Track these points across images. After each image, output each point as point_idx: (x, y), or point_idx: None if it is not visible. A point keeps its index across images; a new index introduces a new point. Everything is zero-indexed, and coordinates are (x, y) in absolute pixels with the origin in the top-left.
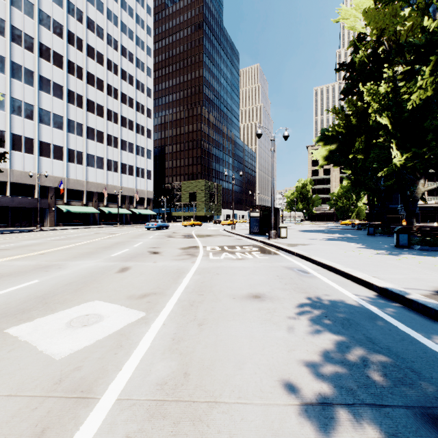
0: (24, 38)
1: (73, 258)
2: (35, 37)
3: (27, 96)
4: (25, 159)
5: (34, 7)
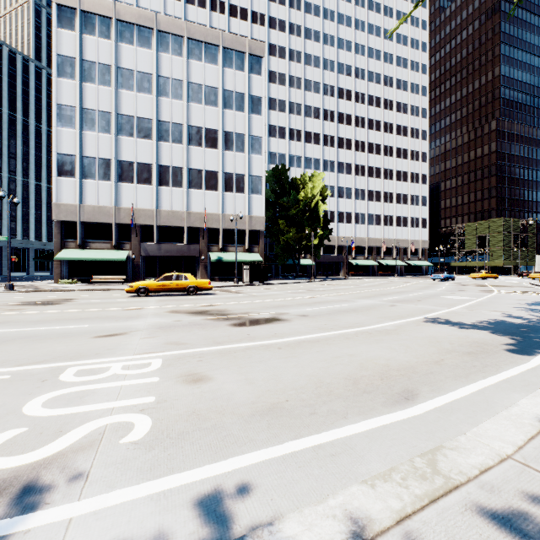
0: (329, 139)
1: (418, 290)
2: (335, 135)
3: (330, 181)
4: (330, 227)
5: (334, 113)
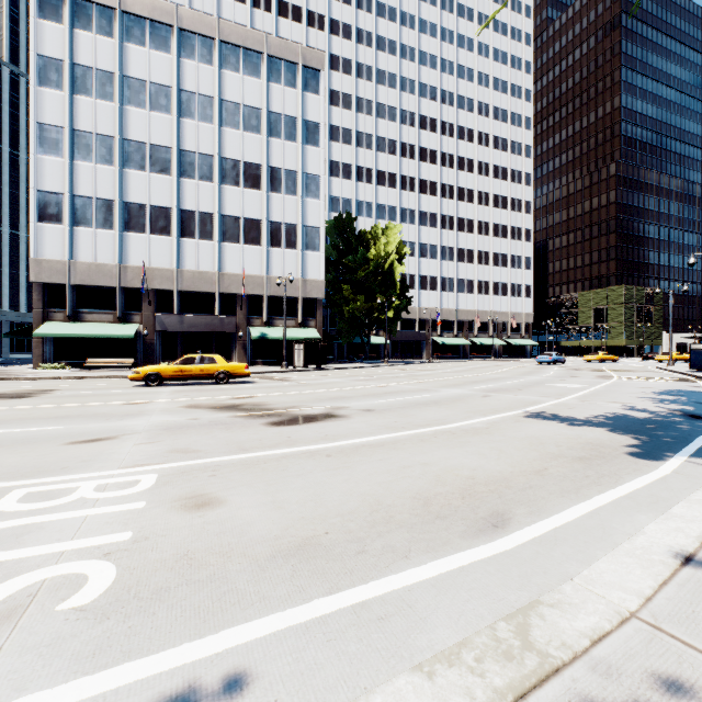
0: (409, 182)
1: (519, 376)
2: (416, 176)
3: (410, 235)
4: (409, 295)
5: (415, 147)
